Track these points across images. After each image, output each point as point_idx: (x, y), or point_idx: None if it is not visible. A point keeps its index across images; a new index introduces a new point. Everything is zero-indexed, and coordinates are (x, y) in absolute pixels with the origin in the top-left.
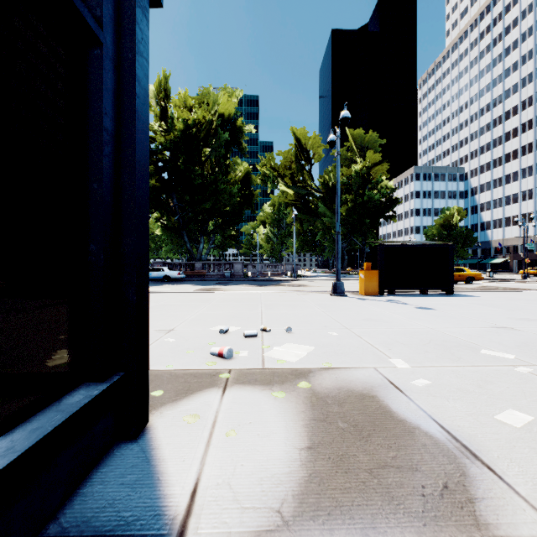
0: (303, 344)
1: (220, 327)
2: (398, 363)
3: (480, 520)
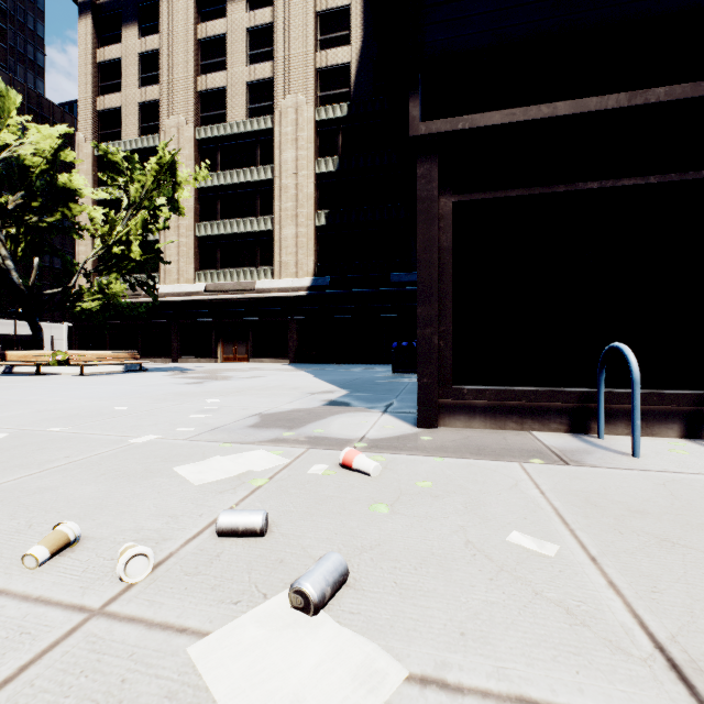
0: (169, 481)
1: (328, 686)
2: (149, 438)
3: (292, 410)
